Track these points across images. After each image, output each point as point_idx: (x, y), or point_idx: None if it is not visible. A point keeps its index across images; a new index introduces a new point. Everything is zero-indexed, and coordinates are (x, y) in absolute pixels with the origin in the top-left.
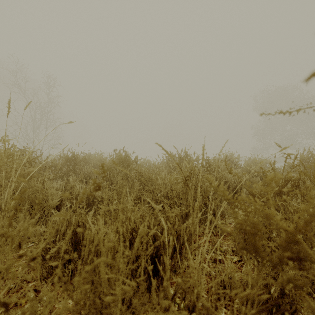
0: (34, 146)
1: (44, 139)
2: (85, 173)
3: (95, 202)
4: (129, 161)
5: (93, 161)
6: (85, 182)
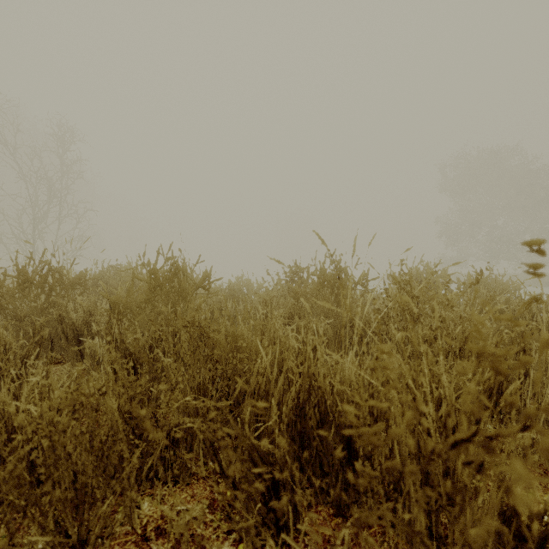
0: (35, 254)
1: (56, 239)
2: (80, 314)
3: (17, 448)
4: (181, 285)
5: (112, 284)
6: (75, 340)
